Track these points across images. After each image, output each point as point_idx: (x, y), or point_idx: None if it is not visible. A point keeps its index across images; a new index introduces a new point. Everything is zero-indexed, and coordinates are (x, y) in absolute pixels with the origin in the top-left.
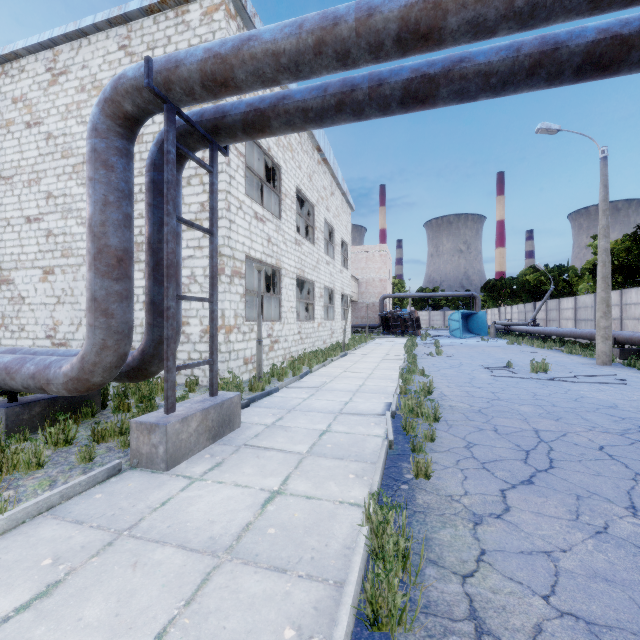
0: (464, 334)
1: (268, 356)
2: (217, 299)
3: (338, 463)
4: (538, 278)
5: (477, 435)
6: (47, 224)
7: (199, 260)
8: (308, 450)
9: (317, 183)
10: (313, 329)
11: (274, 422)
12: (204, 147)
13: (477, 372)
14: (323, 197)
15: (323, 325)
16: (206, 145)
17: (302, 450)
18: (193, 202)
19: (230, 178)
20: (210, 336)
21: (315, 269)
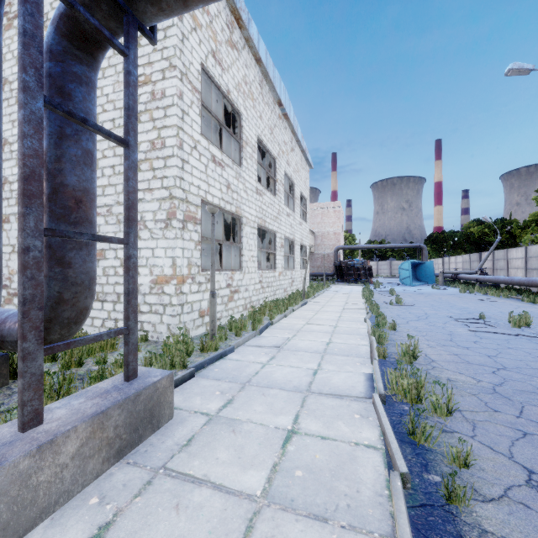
0: (413, 282)
1: (227, 307)
2: (136, 240)
3: (319, 537)
4: (482, 230)
5: (528, 449)
6: (3, 171)
7: (149, 204)
8: (264, 487)
9: (278, 137)
10: (274, 278)
11: (220, 409)
12: (120, 27)
13: (451, 325)
14: (284, 151)
15: (284, 274)
16: (122, 22)
17: (254, 487)
18: (143, 140)
19: (182, 113)
20: (124, 293)
21: (276, 220)
